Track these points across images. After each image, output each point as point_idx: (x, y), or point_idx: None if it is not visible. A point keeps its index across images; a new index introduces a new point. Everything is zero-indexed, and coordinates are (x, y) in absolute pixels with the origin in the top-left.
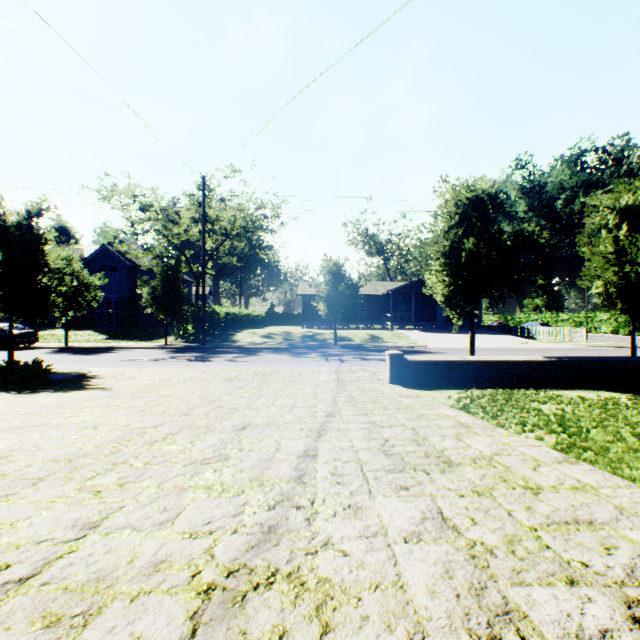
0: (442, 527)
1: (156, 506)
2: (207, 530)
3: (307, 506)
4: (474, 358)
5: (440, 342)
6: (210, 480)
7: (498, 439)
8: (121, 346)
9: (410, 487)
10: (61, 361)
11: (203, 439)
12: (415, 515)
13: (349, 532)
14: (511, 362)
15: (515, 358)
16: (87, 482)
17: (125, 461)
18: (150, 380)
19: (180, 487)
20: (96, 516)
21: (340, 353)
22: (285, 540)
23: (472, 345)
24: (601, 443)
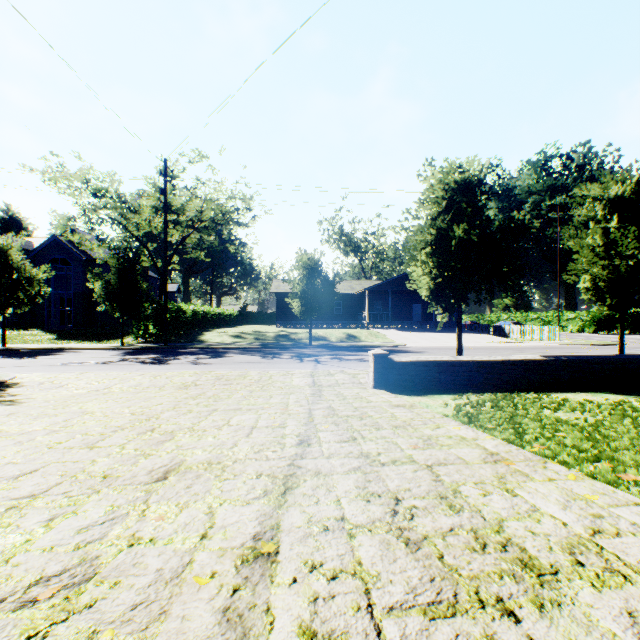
0: None
1: None
2: None
3: None
4: (467, 358)
5: (418, 341)
6: None
7: (568, 488)
8: (69, 347)
9: None
10: None
11: (77, 510)
12: None
13: None
14: (507, 362)
15: (511, 357)
16: None
17: None
18: (84, 388)
19: None
20: None
21: (316, 353)
22: None
23: (460, 343)
24: None
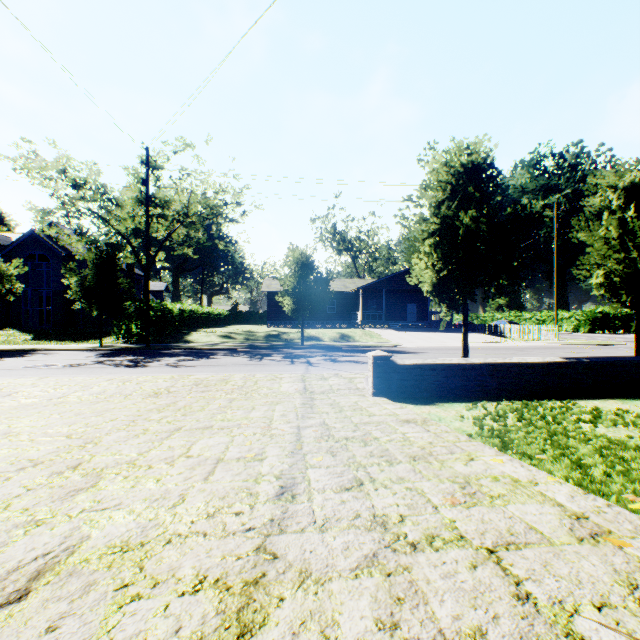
0: None
1: None
2: None
3: None
4: (479, 360)
5: (414, 341)
6: None
7: None
8: (42, 348)
9: None
10: None
11: None
12: None
13: None
14: (524, 365)
15: (528, 360)
16: None
17: None
18: (36, 397)
19: None
20: None
21: (308, 354)
22: None
23: (465, 344)
24: None
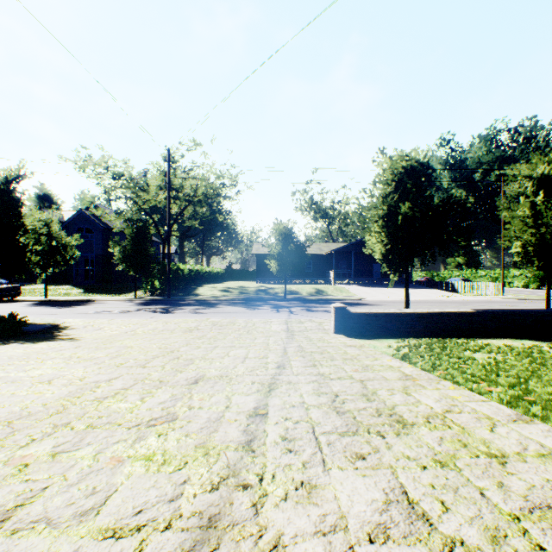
0: (410, 516)
1: (84, 486)
2: (135, 524)
3: (255, 485)
4: (410, 310)
5: (376, 295)
6: (152, 448)
7: (446, 393)
8: (95, 299)
9: (366, 456)
10: (39, 313)
11: (154, 395)
12: (377, 497)
13: (303, 526)
14: (443, 314)
15: (446, 310)
16: (17, 452)
17: (67, 423)
18: (117, 331)
19: (117, 458)
20: (10, 503)
21: (289, 305)
22: (226, 540)
23: (407, 298)
24: (544, 395)
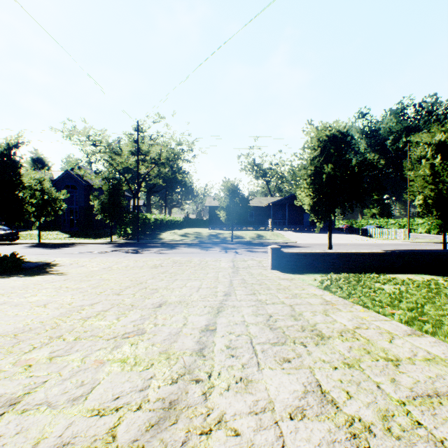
0: (322, 401)
1: (75, 380)
2: (114, 406)
3: (205, 379)
4: (332, 251)
5: (306, 239)
6: (126, 353)
7: (357, 314)
8: (79, 242)
9: (291, 359)
10: (34, 253)
11: (127, 315)
12: (298, 388)
13: (240, 408)
14: (359, 254)
15: (362, 251)
16: (23, 356)
17: (60, 336)
18: (97, 267)
19: (99, 361)
20: (19, 392)
21: (235, 247)
22: (183, 417)
23: (330, 241)
24: (435, 317)
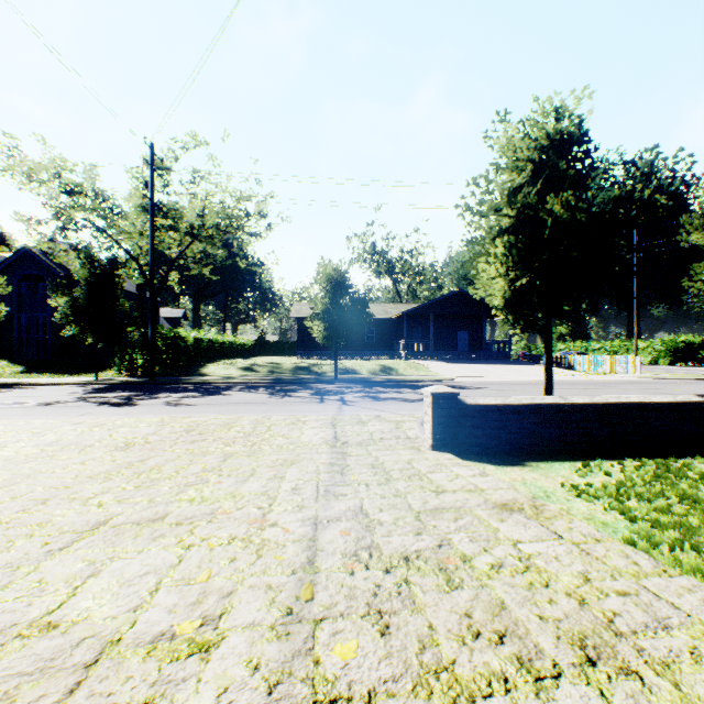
0: None
1: None
2: None
3: None
4: (584, 399)
5: (469, 374)
6: None
7: None
8: (25, 382)
9: None
10: None
11: None
12: None
13: None
14: (647, 405)
15: (653, 398)
16: None
17: None
18: None
19: None
20: None
21: (342, 390)
22: None
23: (549, 376)
24: None
